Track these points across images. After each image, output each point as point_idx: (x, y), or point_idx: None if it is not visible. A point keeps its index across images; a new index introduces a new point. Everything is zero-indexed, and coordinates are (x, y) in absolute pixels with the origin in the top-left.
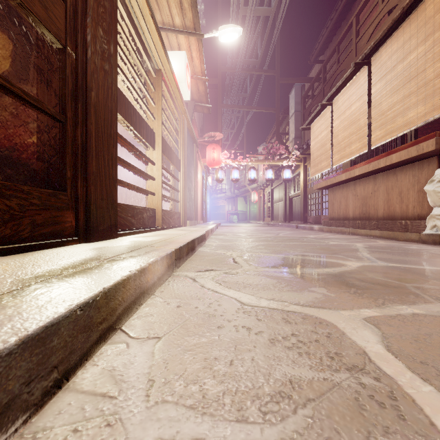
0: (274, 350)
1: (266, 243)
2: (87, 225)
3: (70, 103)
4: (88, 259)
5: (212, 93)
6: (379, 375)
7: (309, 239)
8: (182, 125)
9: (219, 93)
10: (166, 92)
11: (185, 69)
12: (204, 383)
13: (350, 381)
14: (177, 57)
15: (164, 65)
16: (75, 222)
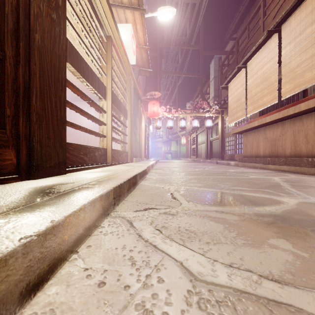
0: None
1: (197, 176)
2: (30, 163)
3: (10, 41)
4: None
5: (152, 63)
6: None
7: (230, 173)
8: (129, 84)
9: (158, 62)
10: (115, 55)
11: (131, 38)
12: None
13: None
14: (125, 28)
15: (113, 32)
16: (17, 160)
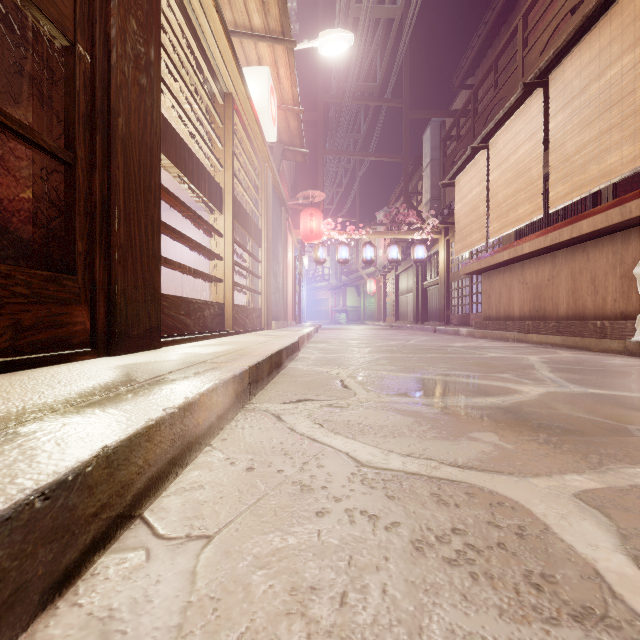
0: (424, 568)
1: (391, 354)
2: (111, 329)
3: (82, 134)
4: (98, 386)
5: (309, 133)
6: None
7: (454, 349)
8: (264, 179)
9: (320, 133)
10: (239, 128)
11: (268, 94)
12: None
13: None
14: (257, 76)
15: (237, 87)
16: (92, 323)
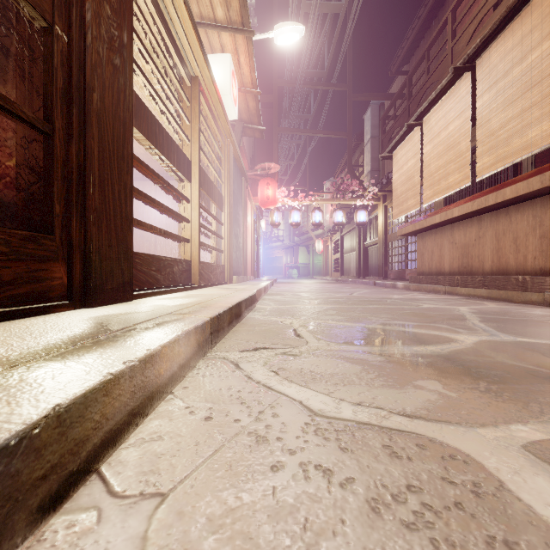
0: (382, 534)
1: (337, 305)
2: (86, 283)
3: (60, 107)
4: (66, 338)
5: (265, 113)
6: None
7: (393, 301)
8: (227, 152)
9: (275, 113)
10: (204, 107)
11: (230, 78)
12: None
13: None
14: (220, 62)
15: (202, 71)
16: (68, 278)
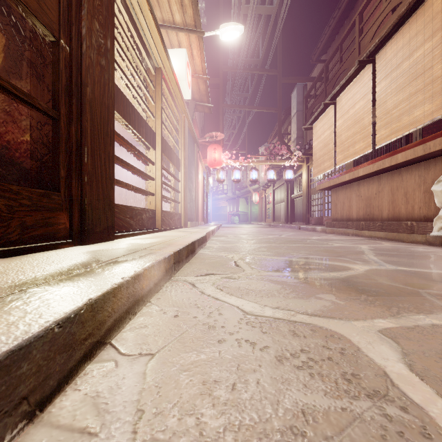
0: (282, 371)
1: (268, 244)
2: (82, 227)
3: (64, 99)
4: (78, 264)
5: (213, 92)
6: (405, 404)
7: (312, 241)
8: (183, 125)
9: (220, 92)
10: (166, 91)
11: (185, 68)
12: (202, 415)
13: (373, 412)
14: (178, 55)
15: (164, 63)
16: (70, 224)
